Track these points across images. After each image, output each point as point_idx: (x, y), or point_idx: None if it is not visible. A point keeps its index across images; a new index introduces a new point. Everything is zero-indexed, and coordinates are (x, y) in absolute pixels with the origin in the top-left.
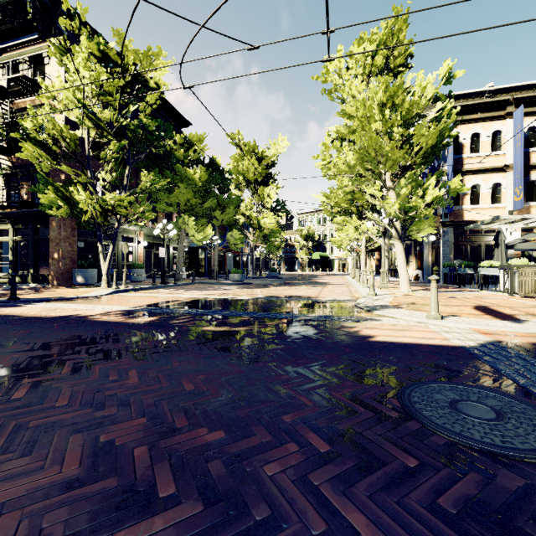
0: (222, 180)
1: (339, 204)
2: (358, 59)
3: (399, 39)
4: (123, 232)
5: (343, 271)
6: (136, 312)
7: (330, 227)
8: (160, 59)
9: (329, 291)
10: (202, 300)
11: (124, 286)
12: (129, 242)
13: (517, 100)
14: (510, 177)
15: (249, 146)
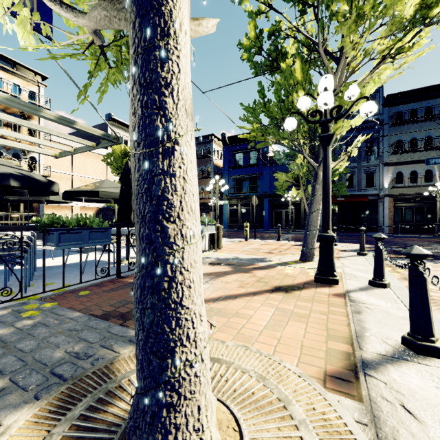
0: None
1: None
2: None
3: None
4: None
5: None
6: None
7: None
8: None
9: None
10: None
11: None
12: None
13: None
14: None
15: None
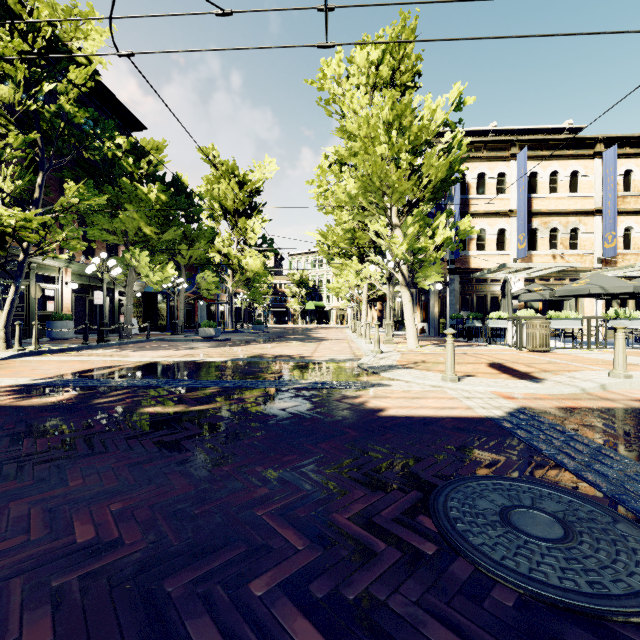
0: (190, 205)
1: (338, 244)
2: (361, 67)
3: (407, 52)
4: (38, 268)
5: (342, 324)
6: (40, 388)
7: (327, 272)
8: (92, 24)
9: (326, 349)
10: (154, 364)
11: (34, 346)
12: (48, 283)
13: (520, 141)
14: (514, 223)
15: (228, 166)
